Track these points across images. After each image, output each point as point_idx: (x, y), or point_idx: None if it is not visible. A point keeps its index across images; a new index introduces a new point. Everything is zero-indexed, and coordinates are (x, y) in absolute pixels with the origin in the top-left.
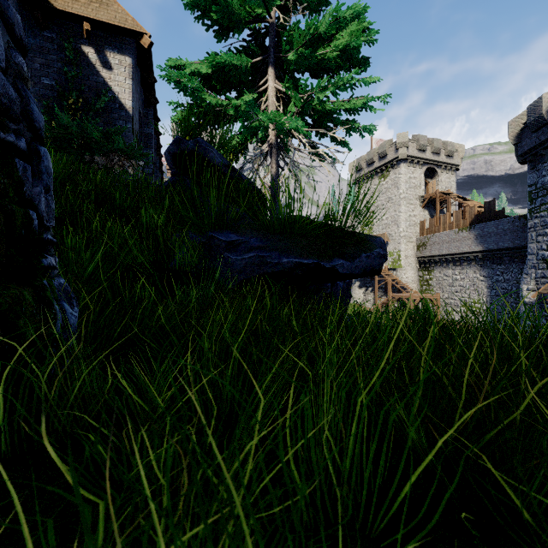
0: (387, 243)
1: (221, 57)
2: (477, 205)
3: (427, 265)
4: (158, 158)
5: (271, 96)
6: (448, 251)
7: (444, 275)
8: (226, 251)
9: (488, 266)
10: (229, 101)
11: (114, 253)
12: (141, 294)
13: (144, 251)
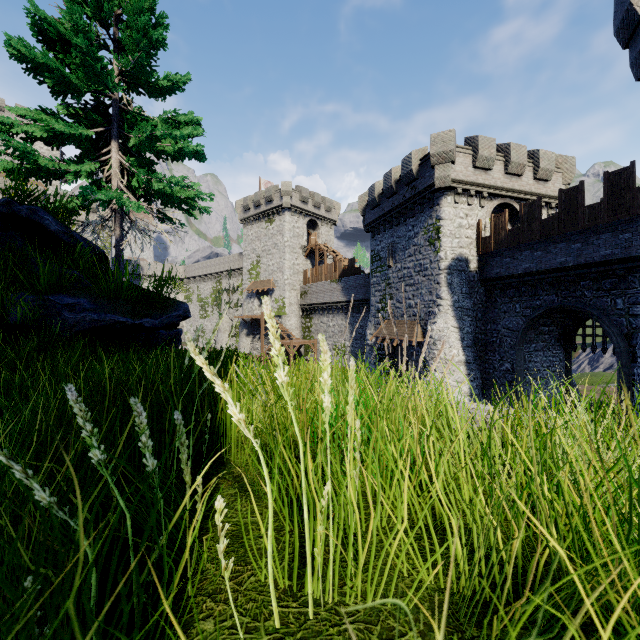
0: (273, 290)
1: (58, 128)
2: (345, 261)
3: (308, 313)
4: None
5: (115, 167)
6: (323, 300)
7: (321, 322)
8: (62, 311)
9: (351, 315)
10: (69, 165)
11: None
12: None
13: None
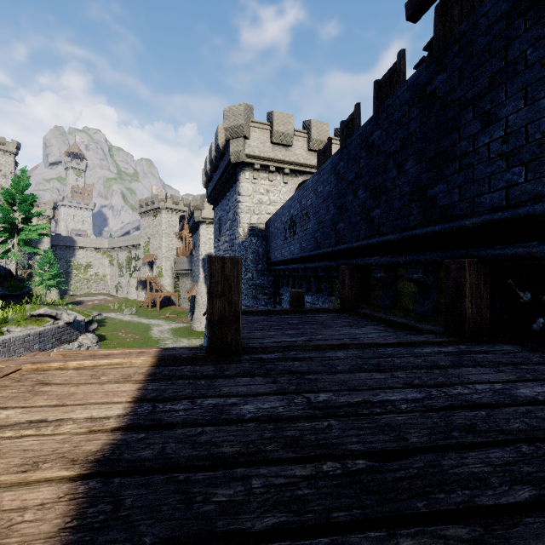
0: (156, 260)
1: None
2: None
3: (178, 275)
4: None
5: (15, 243)
6: (183, 268)
7: (183, 281)
8: None
9: None
10: None
11: None
12: None
13: None
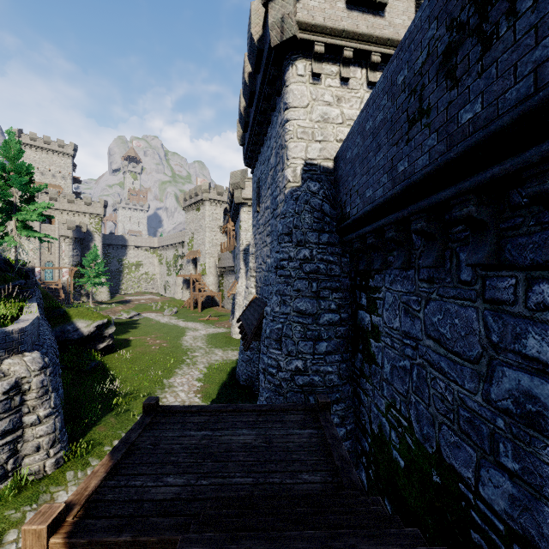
0: (200, 257)
1: None
2: None
3: (222, 273)
4: None
5: (14, 226)
6: (226, 265)
7: (227, 280)
8: None
9: None
10: None
11: None
12: None
13: None
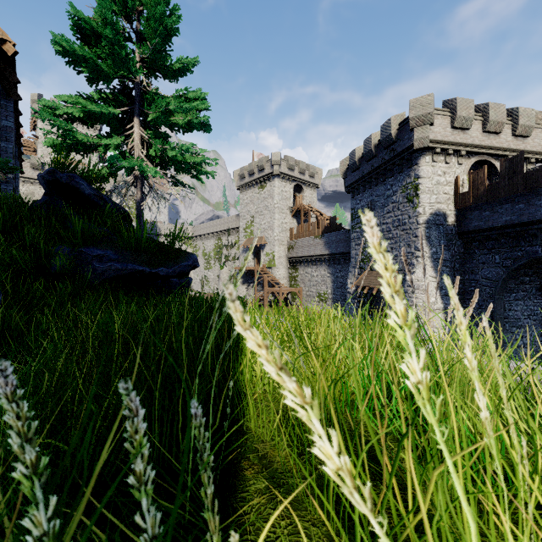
0: (265, 245)
1: (92, 108)
2: (327, 219)
3: (295, 264)
4: (17, 146)
5: (137, 139)
6: (308, 253)
7: (306, 272)
8: (93, 261)
9: (332, 266)
10: (100, 139)
11: (5, 262)
12: (30, 289)
13: (26, 259)
